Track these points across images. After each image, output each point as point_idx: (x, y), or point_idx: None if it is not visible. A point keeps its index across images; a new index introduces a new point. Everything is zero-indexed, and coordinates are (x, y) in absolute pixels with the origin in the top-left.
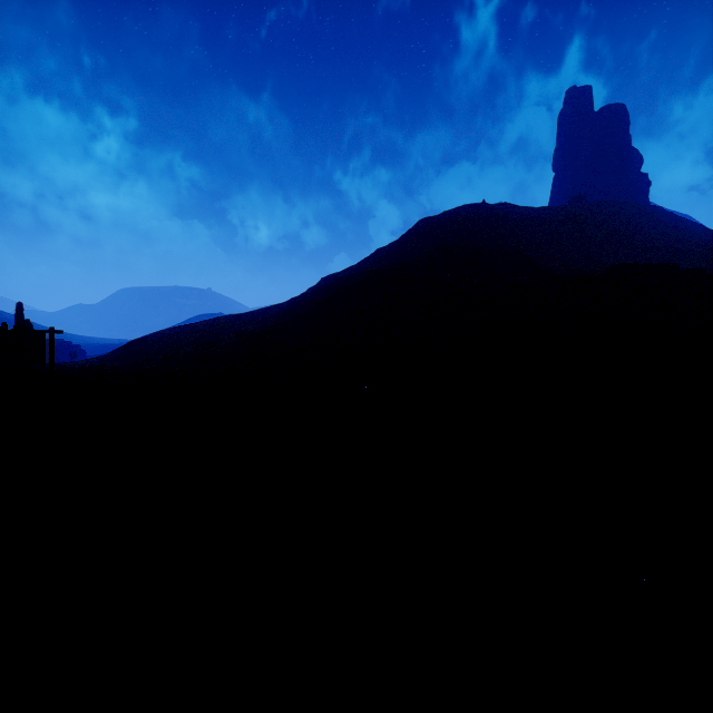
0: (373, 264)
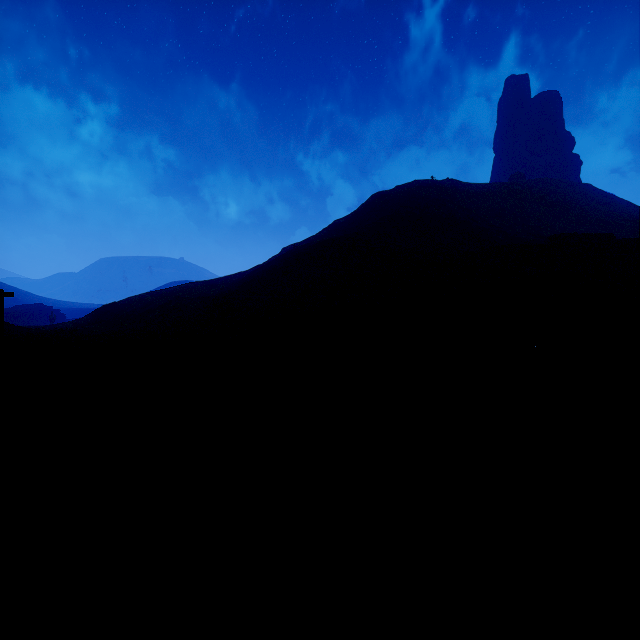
0: (331, 234)
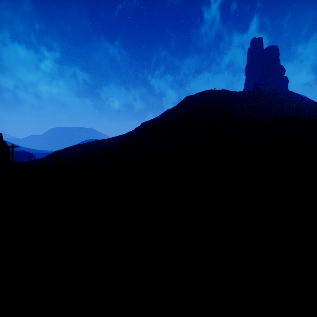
0: (165, 117)
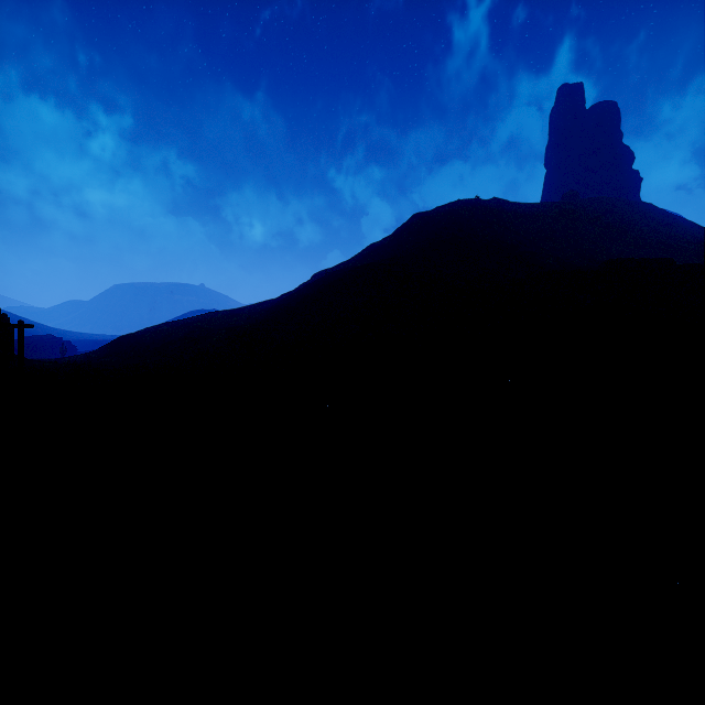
0: (366, 259)
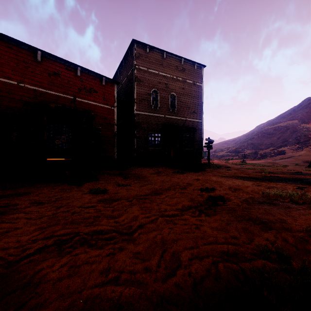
0: (279, 121)
